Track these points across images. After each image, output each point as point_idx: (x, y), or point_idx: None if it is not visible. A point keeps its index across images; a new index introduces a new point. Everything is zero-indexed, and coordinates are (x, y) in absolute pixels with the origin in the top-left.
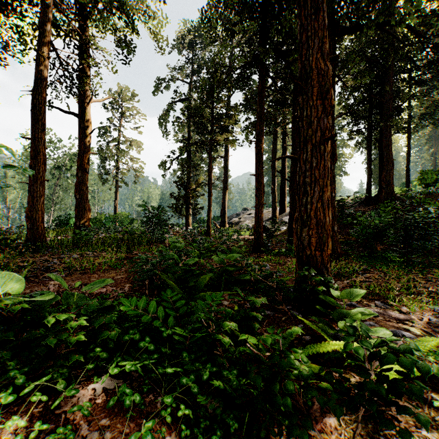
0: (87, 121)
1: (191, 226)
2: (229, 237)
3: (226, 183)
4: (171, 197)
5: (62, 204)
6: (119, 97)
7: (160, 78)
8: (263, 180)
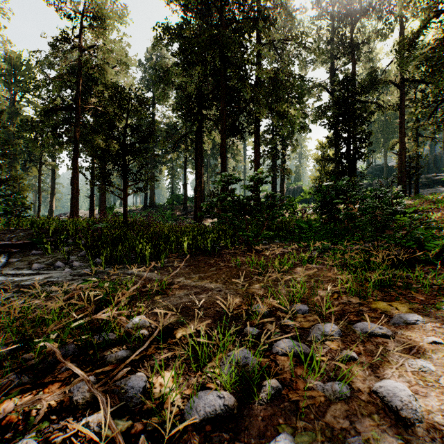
0: None
1: None
2: None
3: (54, 189)
4: None
5: None
6: None
7: None
8: None
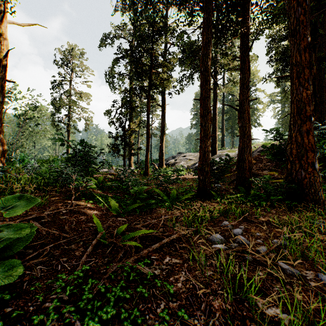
0: (0, 42)
1: (134, 167)
2: (167, 178)
3: (164, 128)
4: (109, 137)
5: (23, 148)
6: (70, 54)
7: (105, 35)
8: (209, 105)
